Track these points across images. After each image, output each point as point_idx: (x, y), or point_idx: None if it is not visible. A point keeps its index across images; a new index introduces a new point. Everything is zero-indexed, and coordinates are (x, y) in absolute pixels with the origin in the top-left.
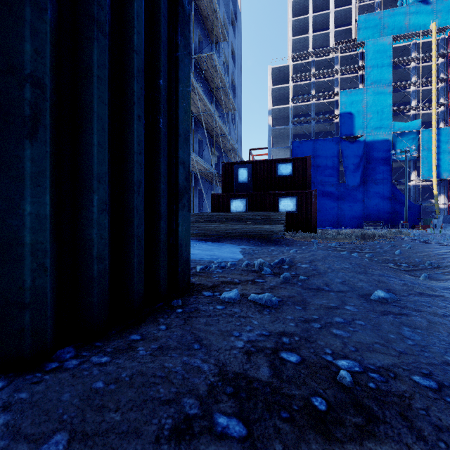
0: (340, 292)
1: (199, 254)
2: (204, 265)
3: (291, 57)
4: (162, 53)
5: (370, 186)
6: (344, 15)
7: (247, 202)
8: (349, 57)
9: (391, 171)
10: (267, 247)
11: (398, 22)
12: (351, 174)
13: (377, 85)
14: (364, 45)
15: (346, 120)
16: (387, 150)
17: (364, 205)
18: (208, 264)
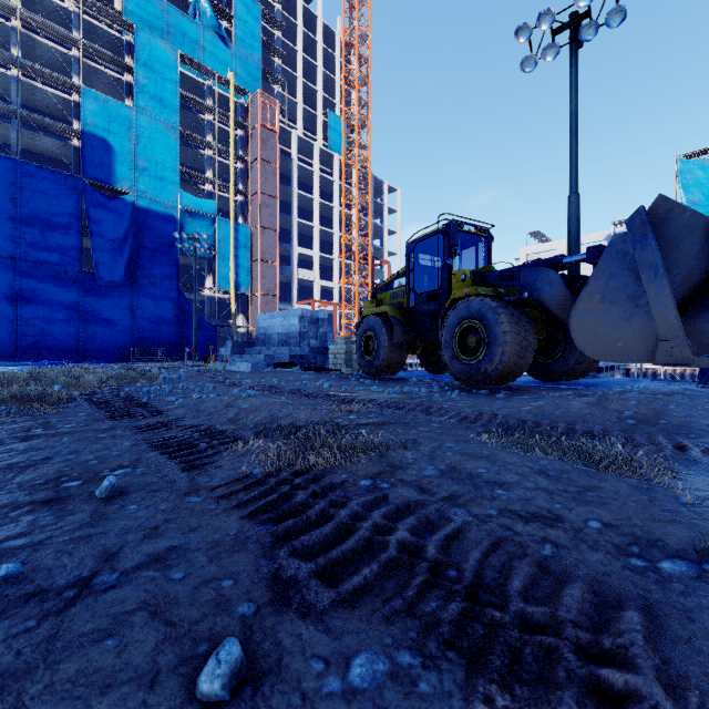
0: None
1: None
2: None
3: None
4: None
5: (145, 287)
6: None
7: None
8: (107, 36)
9: (178, 268)
10: None
11: (189, 40)
12: (107, 257)
13: (156, 116)
14: (134, 32)
15: (97, 150)
16: (172, 232)
17: (133, 320)
18: None
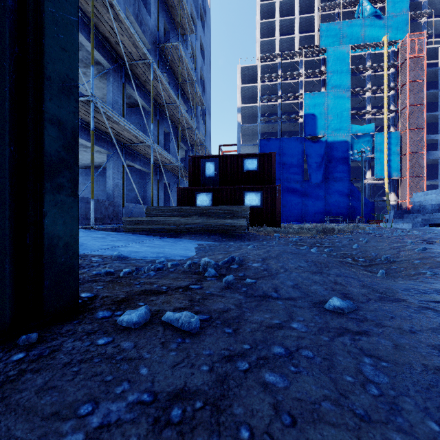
0: (290, 300)
1: (144, 252)
2: (137, 266)
3: (259, 57)
4: None
5: (331, 184)
6: (308, 22)
7: (213, 196)
8: (313, 62)
9: (349, 170)
10: (227, 242)
11: (355, 33)
12: (314, 171)
13: (337, 89)
14: (326, 51)
15: (309, 121)
16: (346, 150)
17: (326, 201)
18: (144, 265)
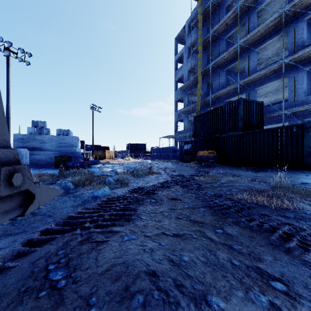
0: None
1: None
2: None
3: None
4: (300, 139)
5: None
6: None
7: None
8: None
9: None
10: None
11: None
12: None
13: None
14: None
15: None
16: None
17: None
18: None
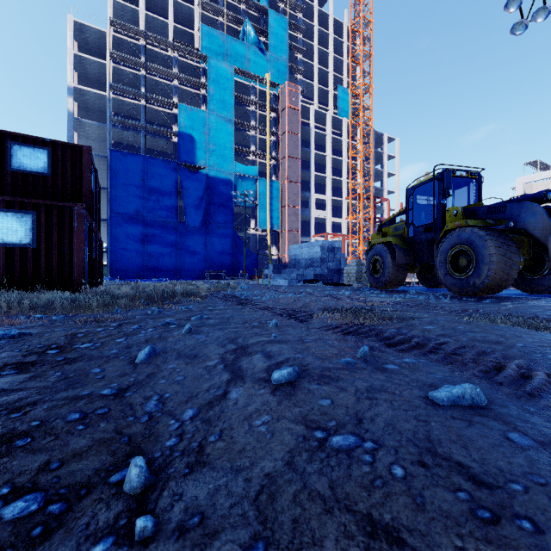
0: None
1: None
2: None
3: (109, 21)
4: None
5: (213, 230)
6: (187, 15)
7: None
8: (191, 67)
9: (233, 215)
10: None
11: (240, 57)
12: (192, 211)
13: (220, 114)
14: (207, 61)
15: (186, 143)
16: (230, 191)
17: (207, 252)
18: None
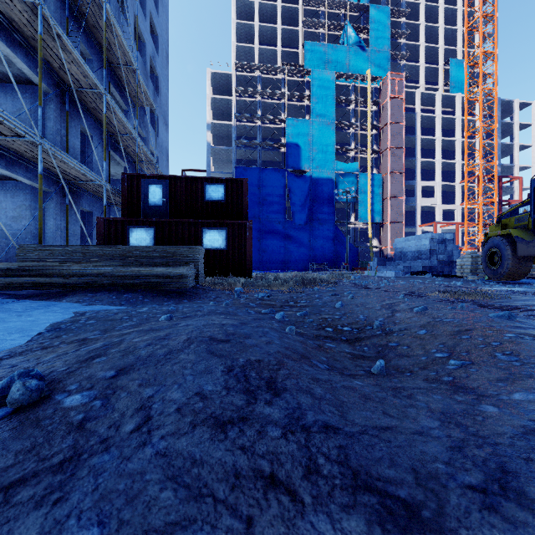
0: None
1: None
2: None
3: (234, 65)
4: None
5: (316, 226)
6: (292, 37)
7: (157, 232)
8: (296, 83)
9: (334, 211)
10: (148, 305)
11: (340, 60)
12: (298, 211)
13: (322, 119)
14: (310, 74)
15: (293, 151)
16: (331, 189)
17: (310, 246)
18: None
